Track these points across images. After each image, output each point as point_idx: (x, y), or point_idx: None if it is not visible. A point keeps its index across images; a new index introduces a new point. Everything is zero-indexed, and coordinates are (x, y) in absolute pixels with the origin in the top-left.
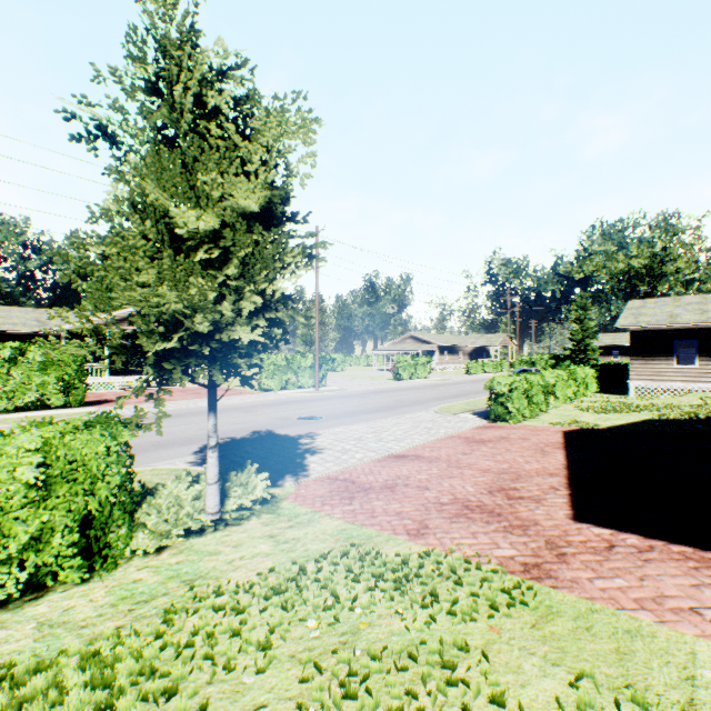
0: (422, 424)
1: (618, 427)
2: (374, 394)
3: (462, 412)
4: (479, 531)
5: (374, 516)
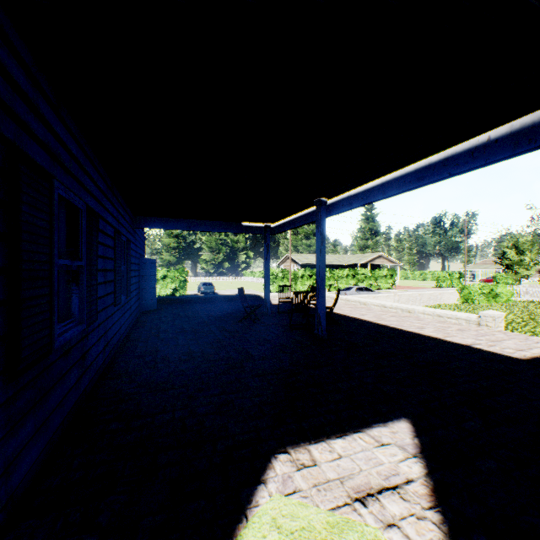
0: None
1: None
2: None
3: None
4: None
5: None
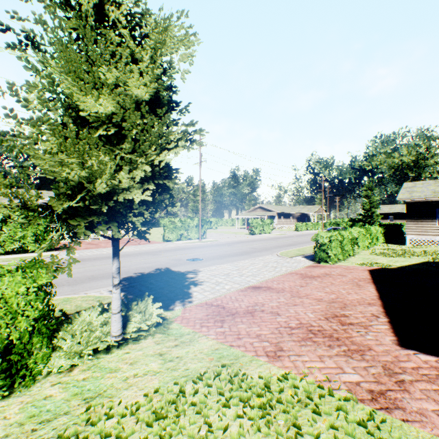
0: (270, 264)
1: (406, 267)
2: (237, 244)
3: (296, 256)
4: (324, 355)
5: (240, 337)
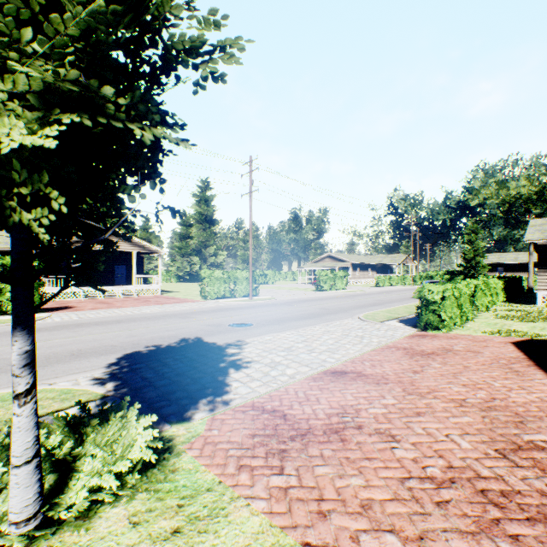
0: (352, 333)
1: None
2: (301, 303)
3: (388, 320)
4: None
5: (324, 512)
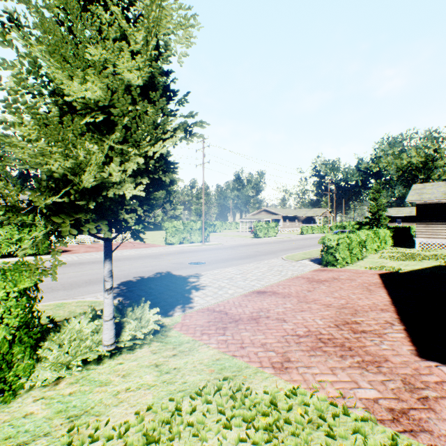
0: (275, 268)
1: (417, 270)
2: (241, 247)
3: (302, 259)
4: (336, 367)
5: (243, 346)
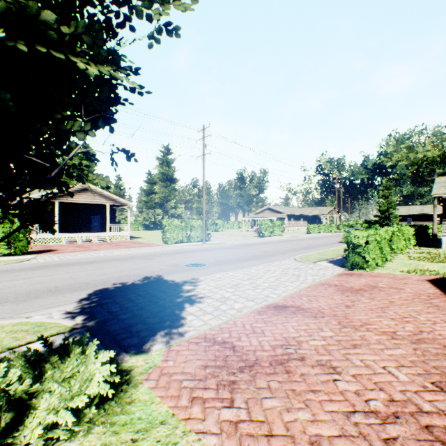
0: (290, 271)
1: None
2: (246, 246)
3: (319, 261)
4: None
5: None
